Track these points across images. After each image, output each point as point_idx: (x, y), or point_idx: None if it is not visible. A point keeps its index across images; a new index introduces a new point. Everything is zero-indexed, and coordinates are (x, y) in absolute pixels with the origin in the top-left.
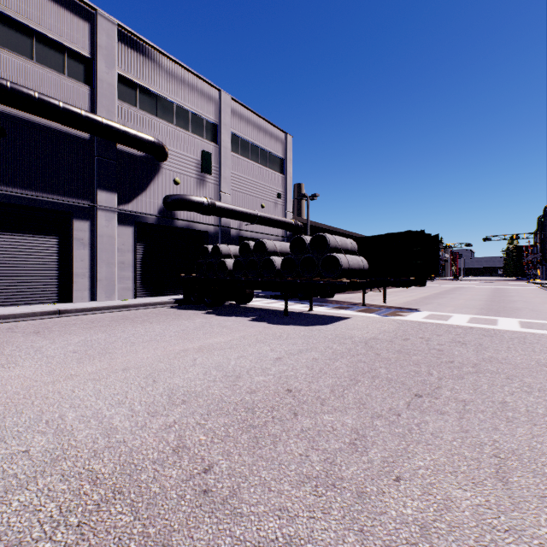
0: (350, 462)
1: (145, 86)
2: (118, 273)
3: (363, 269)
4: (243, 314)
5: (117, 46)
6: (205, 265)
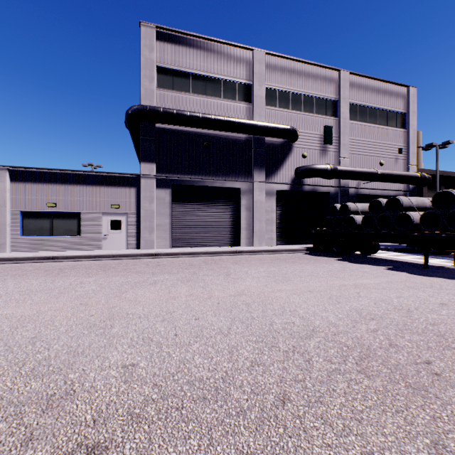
0: None
1: (282, 89)
2: (265, 227)
3: None
4: (374, 264)
5: (264, 68)
6: (333, 220)
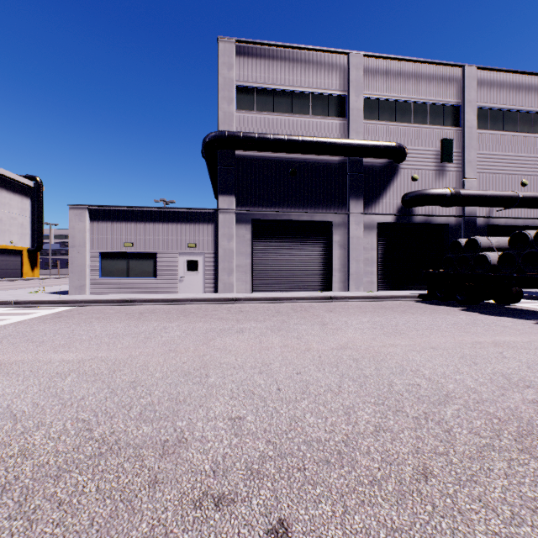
0: None
1: (385, 98)
2: (363, 269)
3: None
4: (518, 316)
5: (363, 74)
6: (456, 260)
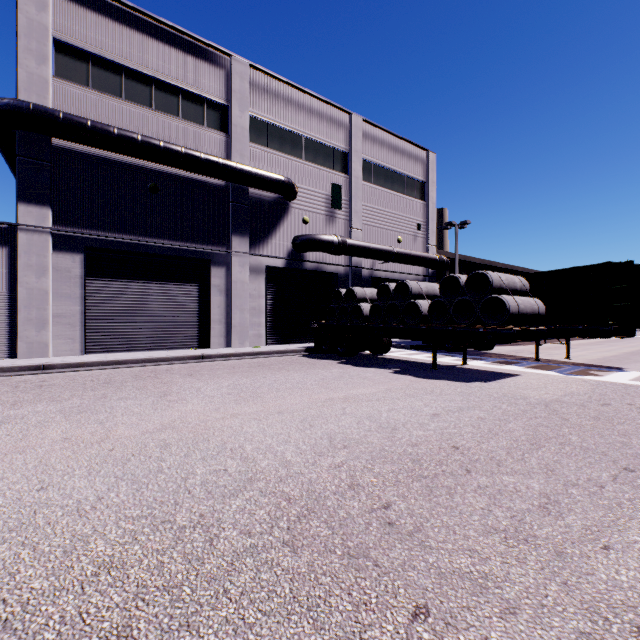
0: (543, 524)
1: (275, 124)
2: (250, 320)
3: (538, 314)
4: (382, 366)
5: (249, 87)
6: (338, 310)
